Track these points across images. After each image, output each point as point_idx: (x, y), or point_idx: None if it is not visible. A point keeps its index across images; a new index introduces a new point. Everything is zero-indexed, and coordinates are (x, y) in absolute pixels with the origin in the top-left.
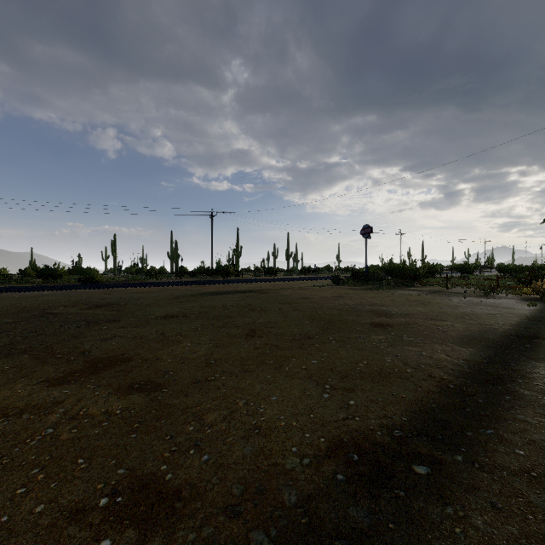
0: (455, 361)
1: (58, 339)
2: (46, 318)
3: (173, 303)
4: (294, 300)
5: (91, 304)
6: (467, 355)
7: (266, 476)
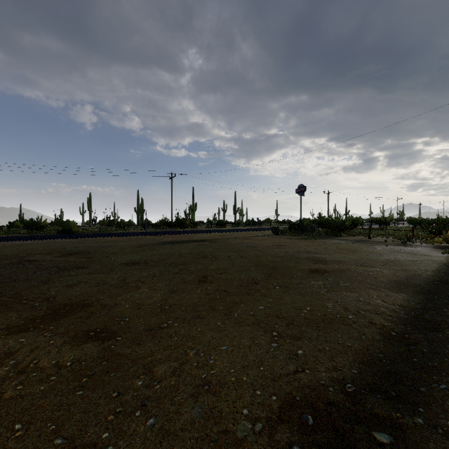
0: (391, 307)
1: (28, 285)
2: (22, 264)
3: (136, 251)
4: (241, 248)
5: (64, 252)
6: (401, 301)
7: (215, 448)
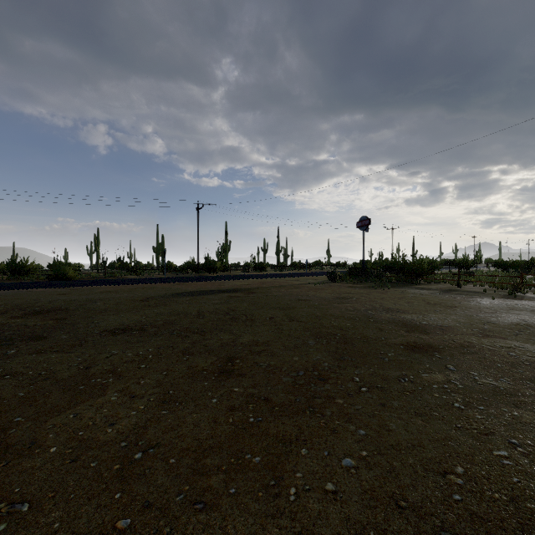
0: None
1: None
2: None
3: (137, 307)
4: (288, 303)
5: (31, 309)
6: None
7: None
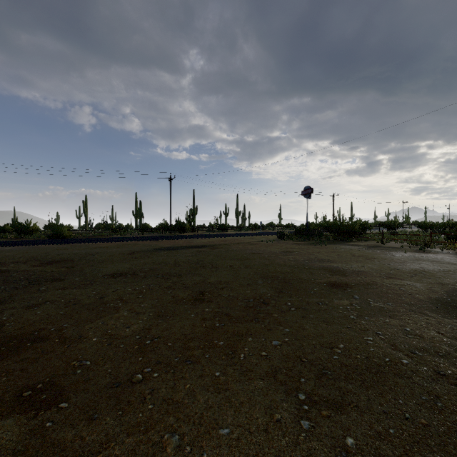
0: (455, 343)
1: None
2: None
3: (126, 259)
4: (244, 255)
5: (44, 260)
6: None
7: None
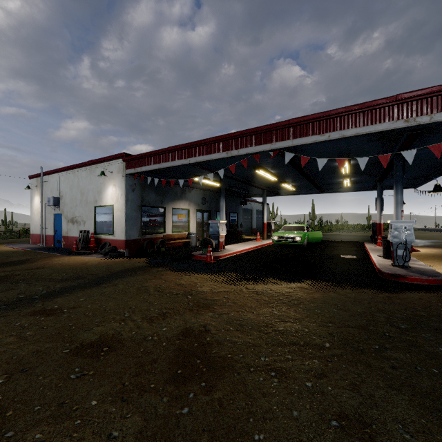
0: None
1: None
2: None
3: None
4: None
5: None
6: None
7: None
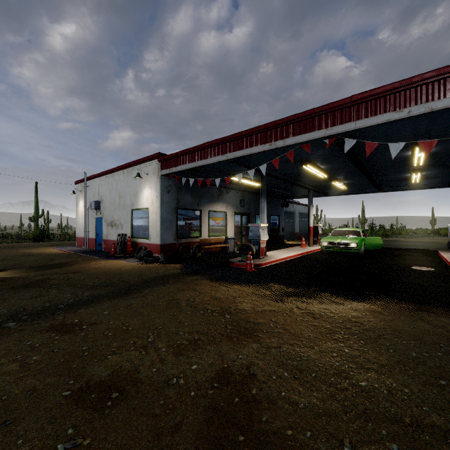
0: None
1: None
2: None
3: None
4: None
5: None
6: None
7: None
